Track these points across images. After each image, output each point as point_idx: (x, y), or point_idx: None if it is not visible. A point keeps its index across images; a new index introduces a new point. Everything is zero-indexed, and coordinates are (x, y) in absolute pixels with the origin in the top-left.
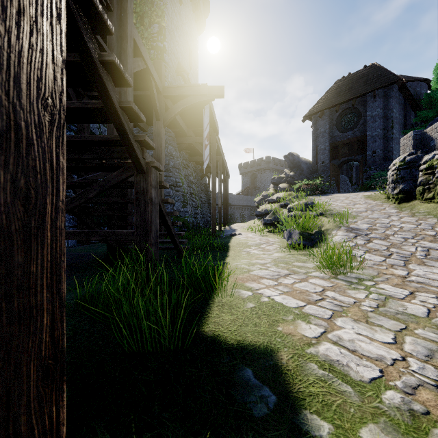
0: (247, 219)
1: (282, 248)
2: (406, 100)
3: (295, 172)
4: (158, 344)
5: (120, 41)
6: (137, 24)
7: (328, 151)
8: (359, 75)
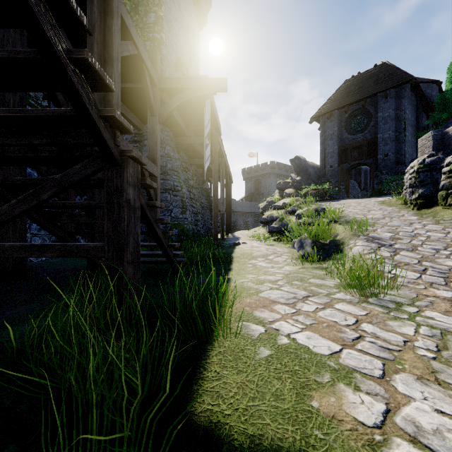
0: (251, 226)
1: (292, 260)
2: (418, 101)
3: (302, 176)
4: None
5: (104, 17)
6: (132, 12)
7: (337, 155)
8: (369, 74)
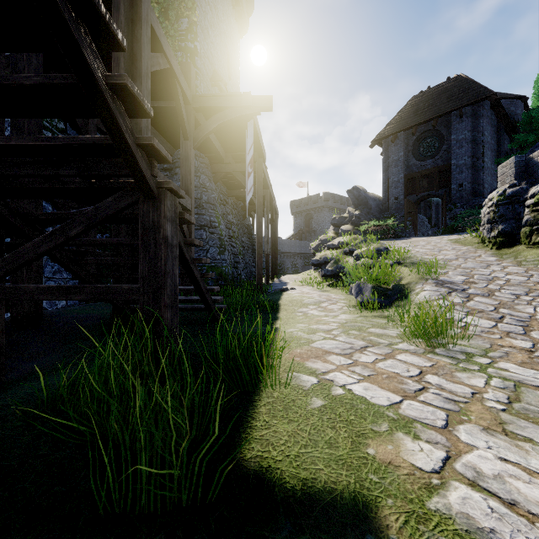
0: (300, 269)
1: (349, 308)
2: (499, 121)
3: (362, 210)
4: (158, 497)
5: (132, 26)
6: (161, 18)
7: (403, 184)
8: (441, 89)
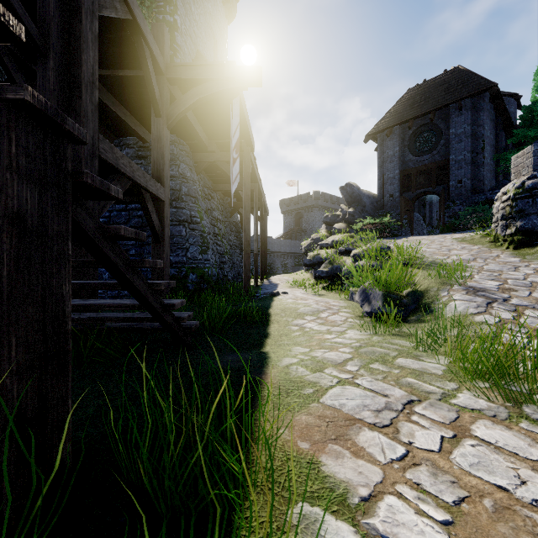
0: (290, 269)
1: (356, 320)
2: (498, 116)
3: (356, 208)
4: None
5: None
6: None
7: (399, 181)
8: (438, 82)
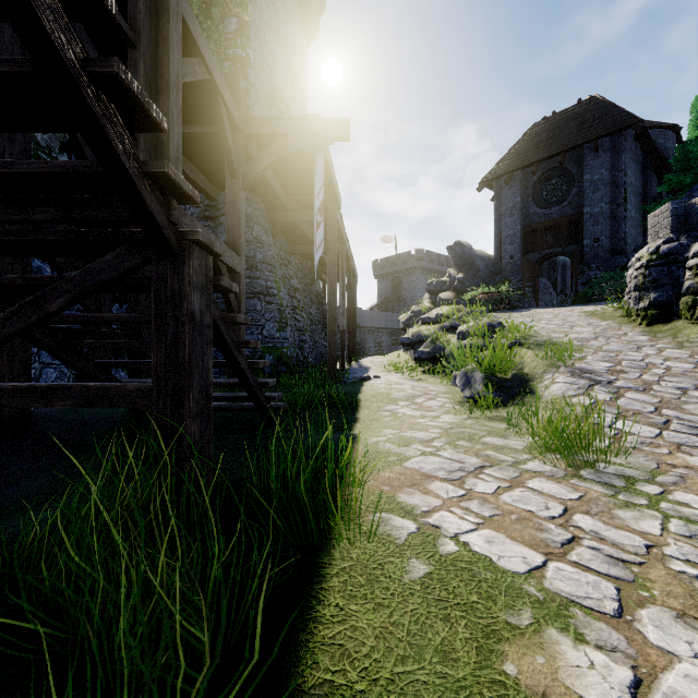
0: (386, 349)
1: (454, 405)
2: (646, 157)
3: (467, 273)
4: None
5: (156, 19)
6: (201, 16)
7: (520, 239)
8: (570, 115)
